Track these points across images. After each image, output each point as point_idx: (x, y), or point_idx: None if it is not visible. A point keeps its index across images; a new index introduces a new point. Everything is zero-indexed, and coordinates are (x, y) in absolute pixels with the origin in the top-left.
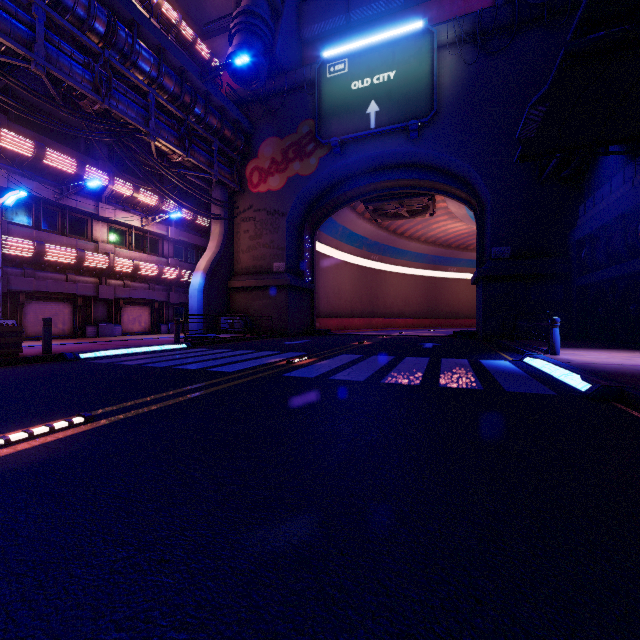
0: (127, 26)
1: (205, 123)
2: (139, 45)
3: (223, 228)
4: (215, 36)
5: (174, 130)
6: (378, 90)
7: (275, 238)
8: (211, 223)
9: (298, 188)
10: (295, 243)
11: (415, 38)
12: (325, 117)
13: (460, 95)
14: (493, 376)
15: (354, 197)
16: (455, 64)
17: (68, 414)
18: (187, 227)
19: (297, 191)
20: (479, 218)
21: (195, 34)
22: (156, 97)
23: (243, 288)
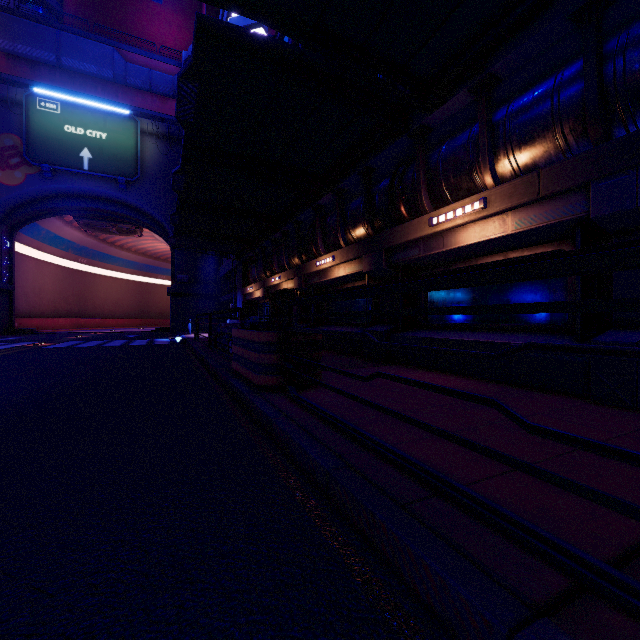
0: None
1: None
2: None
3: None
4: None
5: None
6: (91, 142)
7: None
8: None
9: None
10: None
11: (124, 118)
12: (35, 142)
13: (157, 171)
14: (154, 342)
15: (64, 211)
16: (154, 149)
17: None
18: None
19: None
20: (172, 252)
21: None
22: None
23: None
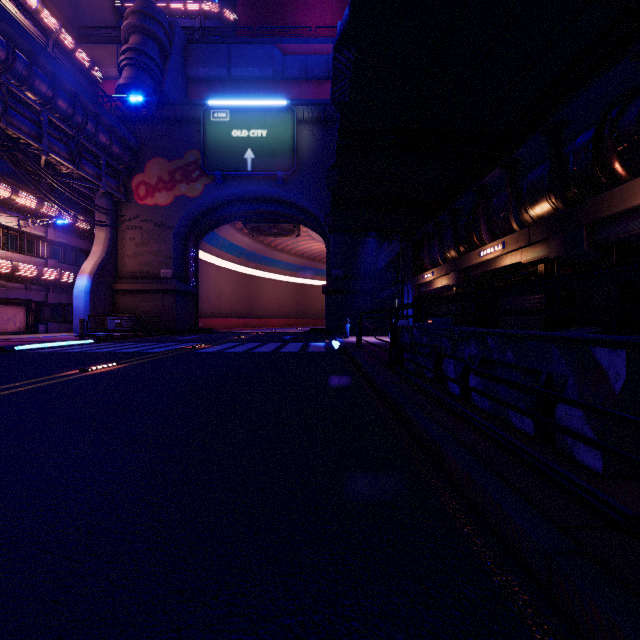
0: (22, 52)
1: (94, 140)
2: (36, 72)
3: (109, 234)
4: (94, 43)
5: (63, 144)
6: (254, 142)
7: (162, 248)
8: (95, 228)
9: (185, 207)
10: (181, 253)
11: (281, 111)
12: (210, 153)
13: (312, 160)
14: (308, 348)
15: (234, 217)
16: (309, 137)
17: (100, 364)
18: (65, 228)
19: (184, 209)
20: (327, 247)
21: (75, 42)
22: (48, 116)
23: (129, 291)
